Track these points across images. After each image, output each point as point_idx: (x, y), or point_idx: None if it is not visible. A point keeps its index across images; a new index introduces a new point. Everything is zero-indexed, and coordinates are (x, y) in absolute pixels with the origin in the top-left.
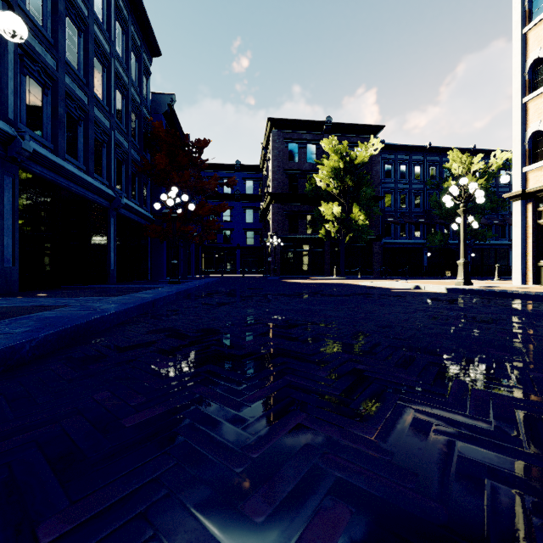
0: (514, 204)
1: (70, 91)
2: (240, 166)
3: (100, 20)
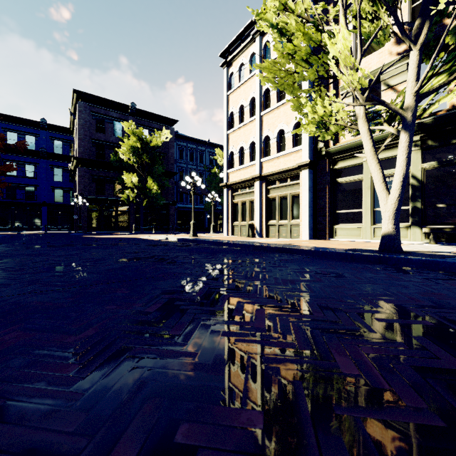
0: (224, 190)
1: None
2: (47, 125)
3: None
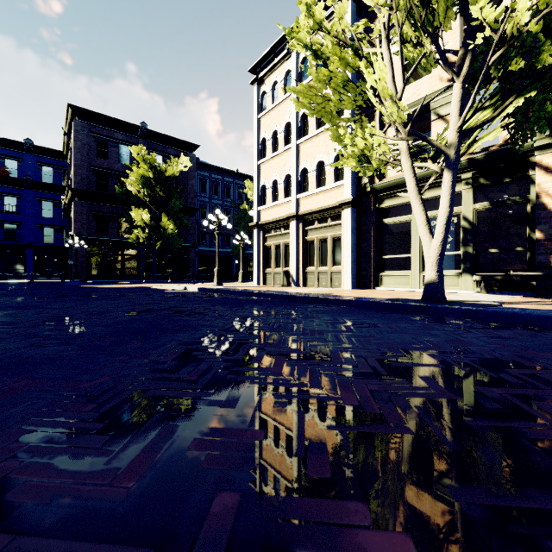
0: (255, 230)
1: None
2: (33, 147)
3: None
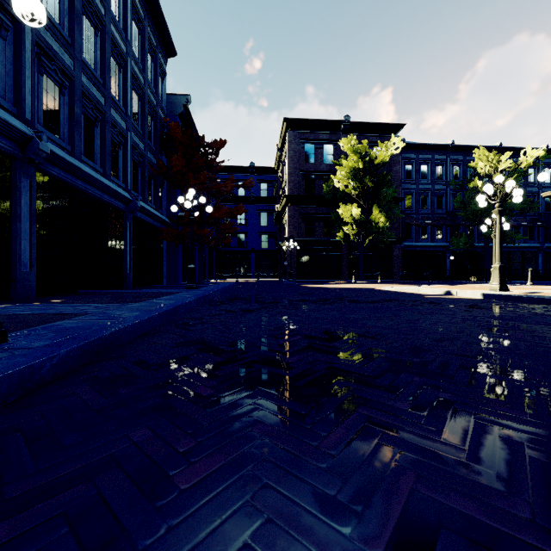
0: None
1: (87, 91)
2: (254, 168)
3: (116, 19)
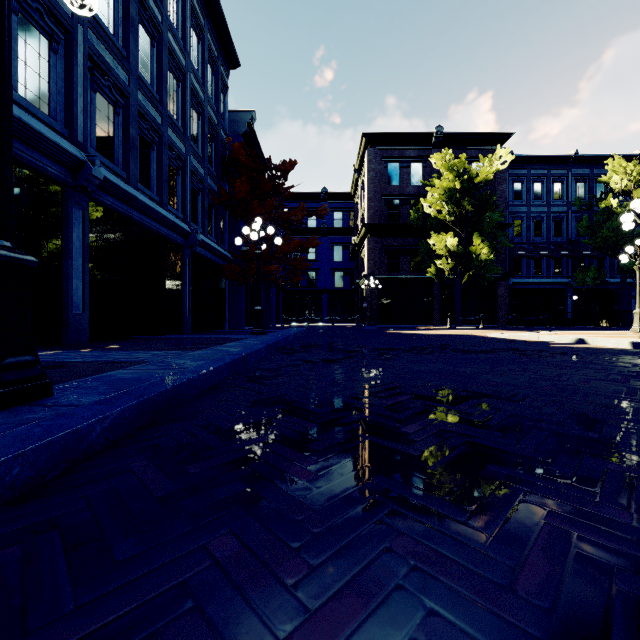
0: None
1: (143, 109)
2: (327, 195)
3: (174, 27)
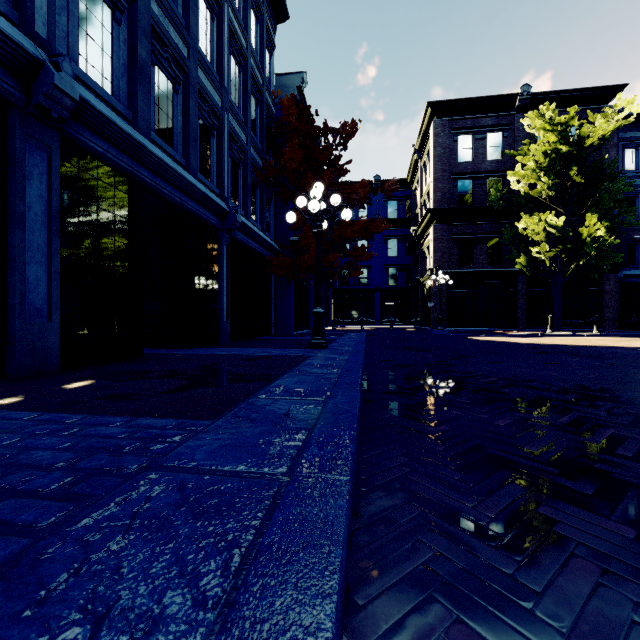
0: None
1: (159, 27)
2: (380, 183)
3: None
